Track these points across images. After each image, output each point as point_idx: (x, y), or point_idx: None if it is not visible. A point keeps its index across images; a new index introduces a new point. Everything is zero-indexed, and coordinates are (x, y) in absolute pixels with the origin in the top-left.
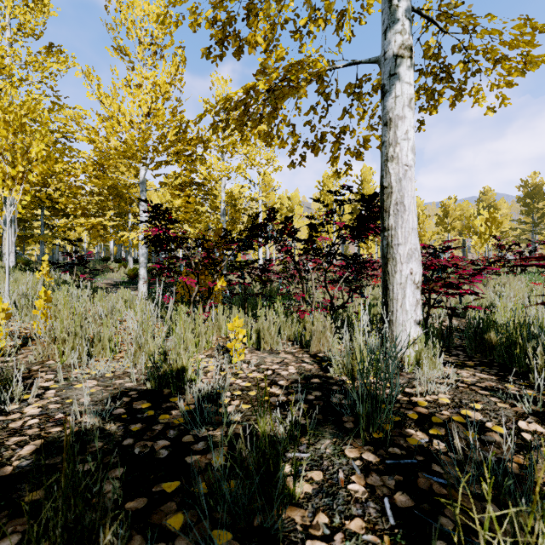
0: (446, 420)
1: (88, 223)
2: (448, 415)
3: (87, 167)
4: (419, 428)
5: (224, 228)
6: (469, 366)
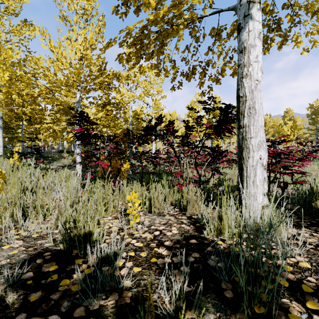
0: (315, 288)
1: (43, 127)
2: (315, 283)
3: (41, 91)
4: (293, 298)
5: (127, 129)
6: (304, 226)
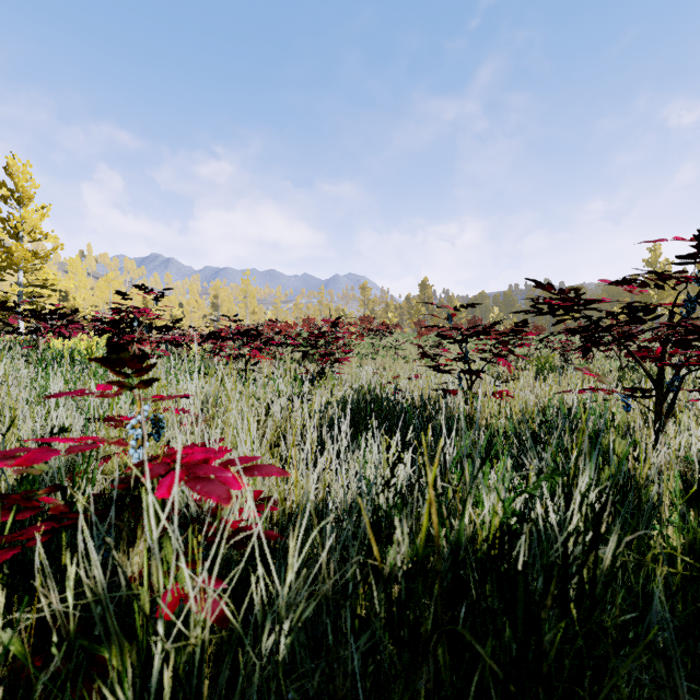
0: None
1: None
2: None
3: None
4: None
5: None
6: None
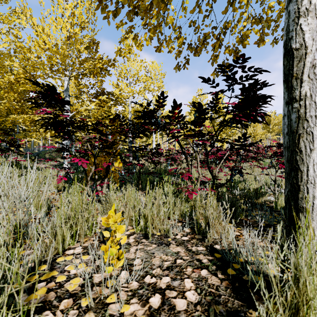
0: None
1: (22, 118)
2: None
3: (19, 75)
4: None
5: (117, 114)
6: None
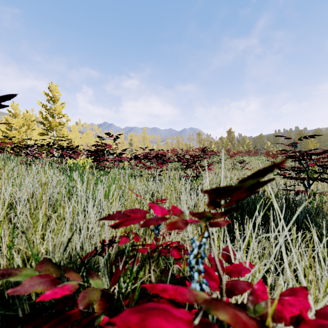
0: None
1: None
2: None
3: None
4: None
5: None
6: None
